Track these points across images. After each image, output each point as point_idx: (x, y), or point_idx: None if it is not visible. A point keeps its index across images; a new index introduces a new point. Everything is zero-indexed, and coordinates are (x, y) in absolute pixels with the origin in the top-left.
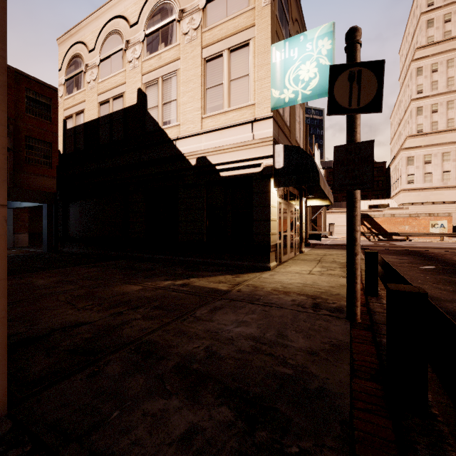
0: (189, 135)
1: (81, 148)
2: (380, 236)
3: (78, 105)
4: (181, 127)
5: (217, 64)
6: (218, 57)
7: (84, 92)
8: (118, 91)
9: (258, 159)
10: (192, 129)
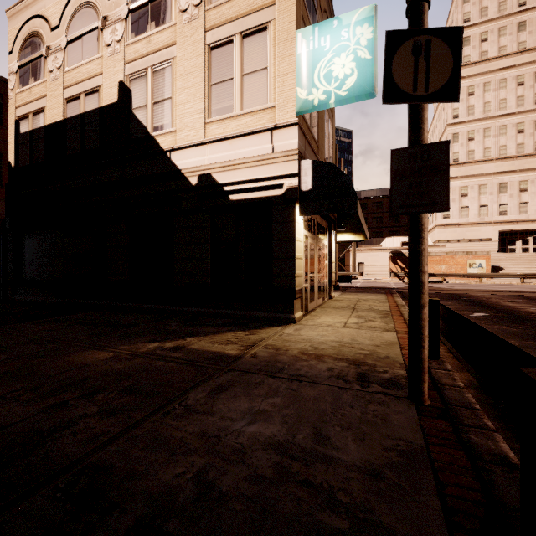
0: (188, 145)
1: (40, 160)
2: None
3: (36, 102)
4: (177, 135)
5: (226, 53)
6: (227, 43)
7: (44, 85)
8: (92, 84)
9: (279, 178)
10: (192, 137)
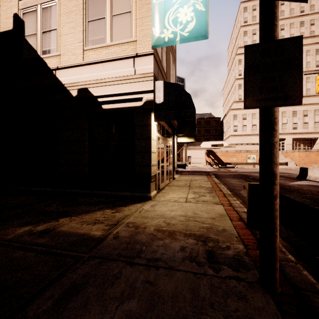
0: (69, 66)
1: None
2: (220, 165)
3: None
4: (61, 58)
5: None
6: None
7: None
8: None
9: (139, 93)
10: (73, 60)
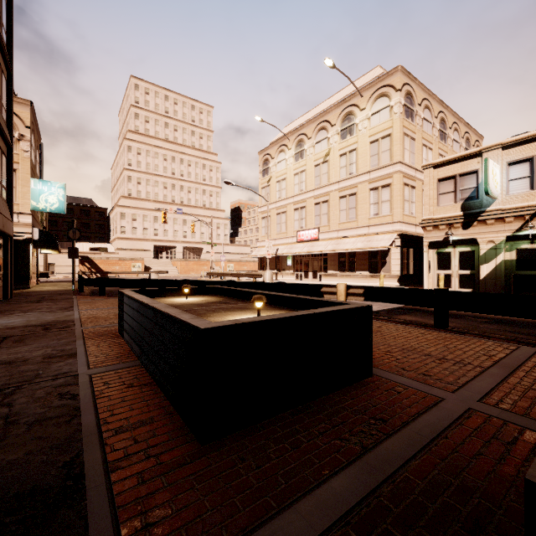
0: None
1: None
2: (99, 275)
3: None
4: None
5: None
6: None
7: None
8: None
9: (22, 233)
10: None
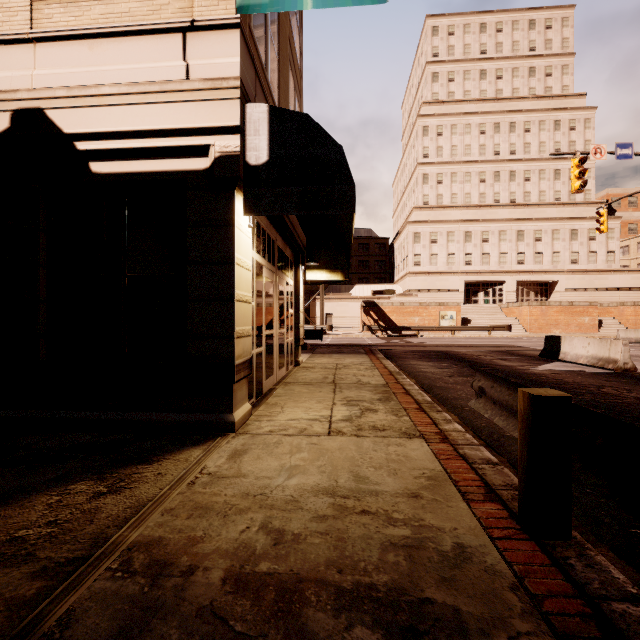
0: None
1: None
2: (389, 331)
3: None
4: None
5: None
6: None
7: None
8: None
9: (200, 133)
10: None
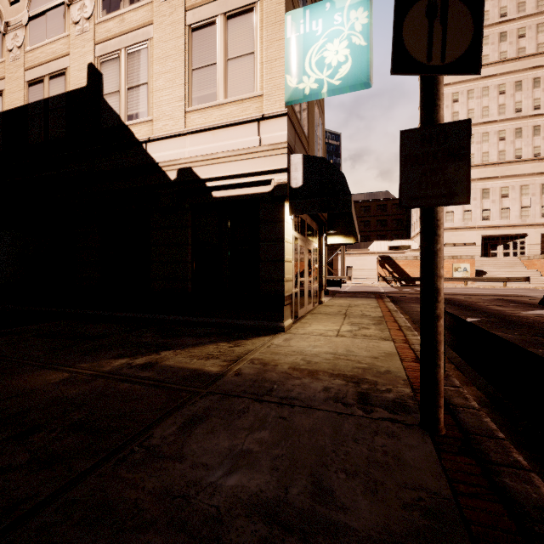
0: (166, 136)
1: None
2: (403, 282)
3: None
4: (154, 124)
5: (208, 35)
6: (209, 24)
7: (3, 65)
8: (58, 66)
9: (267, 173)
10: (170, 127)
